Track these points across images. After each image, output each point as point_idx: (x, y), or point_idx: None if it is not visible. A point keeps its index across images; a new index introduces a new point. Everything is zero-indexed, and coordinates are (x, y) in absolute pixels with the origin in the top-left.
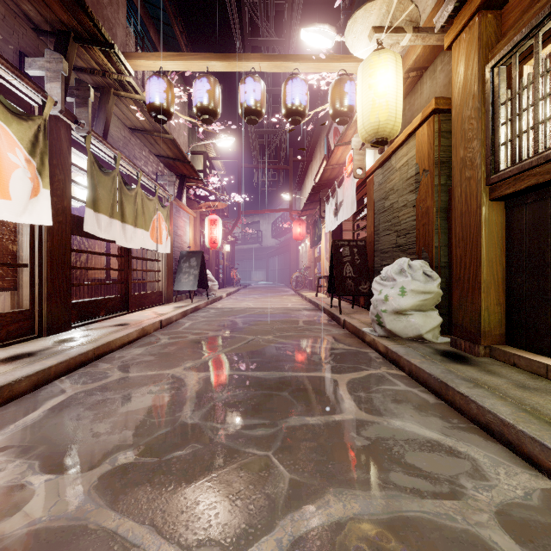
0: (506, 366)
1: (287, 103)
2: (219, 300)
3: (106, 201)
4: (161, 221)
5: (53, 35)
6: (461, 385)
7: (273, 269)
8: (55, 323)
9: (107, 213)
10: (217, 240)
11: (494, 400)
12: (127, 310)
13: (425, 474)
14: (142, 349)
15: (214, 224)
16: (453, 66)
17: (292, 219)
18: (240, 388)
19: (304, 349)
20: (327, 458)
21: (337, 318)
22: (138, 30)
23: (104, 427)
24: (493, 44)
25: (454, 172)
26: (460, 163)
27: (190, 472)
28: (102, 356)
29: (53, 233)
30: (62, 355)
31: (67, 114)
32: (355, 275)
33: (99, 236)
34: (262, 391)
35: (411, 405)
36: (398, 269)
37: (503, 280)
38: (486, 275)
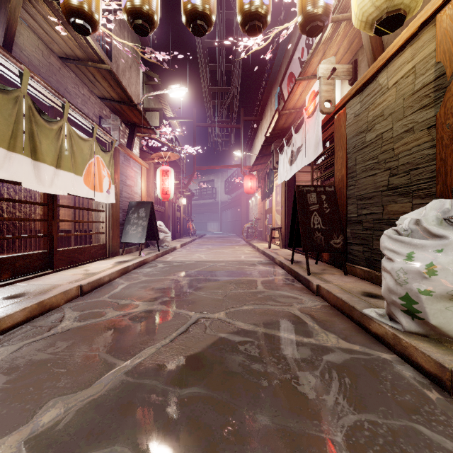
0: None
1: (243, 2)
2: (173, 251)
3: None
4: (101, 167)
5: None
6: None
7: (226, 220)
8: None
9: (1, 143)
10: (169, 191)
11: None
12: (51, 268)
13: None
14: (8, 351)
15: (166, 174)
16: None
17: (243, 175)
18: None
19: (277, 352)
20: None
21: (305, 280)
22: None
23: None
24: None
25: None
26: None
27: None
28: None
29: None
30: None
31: None
32: (324, 226)
33: None
34: None
35: None
36: (437, 218)
37: None
38: None
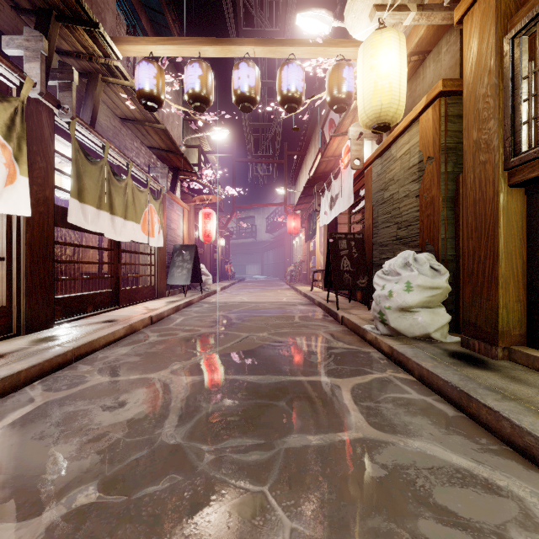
0: (531, 371)
1: (282, 90)
2: (214, 294)
3: (93, 192)
4: (153, 214)
5: (34, 14)
6: (487, 396)
7: (267, 263)
8: (35, 320)
9: (94, 204)
10: (211, 234)
11: (532, 418)
12: (117, 305)
13: (464, 523)
14: (128, 349)
15: (208, 217)
16: (464, 41)
17: (286, 214)
18: (231, 396)
19: (301, 349)
20: (337, 496)
21: (335, 314)
22: (129, 18)
23: (68, 449)
24: (512, 13)
25: (465, 157)
26: (473, 146)
27: (165, 518)
28: (83, 357)
29: (33, 224)
30: (36, 357)
31: (49, 98)
32: (352, 269)
33: (85, 228)
34: (256, 400)
35: (427, 418)
36: (402, 263)
37: (523, 274)
38: (505, 268)
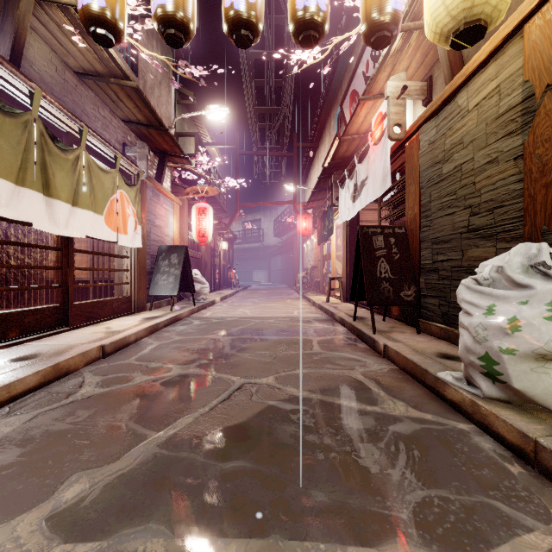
0: None
1: (296, 8)
2: (211, 305)
3: (6, 157)
4: (125, 204)
5: None
6: None
7: (275, 269)
8: None
9: (8, 176)
10: (207, 233)
11: None
12: (66, 326)
13: None
14: (20, 421)
15: (203, 213)
16: None
17: (296, 213)
18: None
19: (335, 422)
20: None
21: (370, 340)
22: None
23: None
24: None
25: None
26: None
27: None
28: None
29: None
30: None
31: None
32: (393, 275)
33: None
34: None
35: None
36: (522, 265)
37: None
38: None
